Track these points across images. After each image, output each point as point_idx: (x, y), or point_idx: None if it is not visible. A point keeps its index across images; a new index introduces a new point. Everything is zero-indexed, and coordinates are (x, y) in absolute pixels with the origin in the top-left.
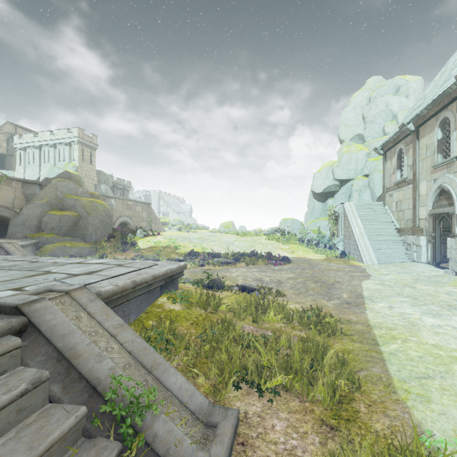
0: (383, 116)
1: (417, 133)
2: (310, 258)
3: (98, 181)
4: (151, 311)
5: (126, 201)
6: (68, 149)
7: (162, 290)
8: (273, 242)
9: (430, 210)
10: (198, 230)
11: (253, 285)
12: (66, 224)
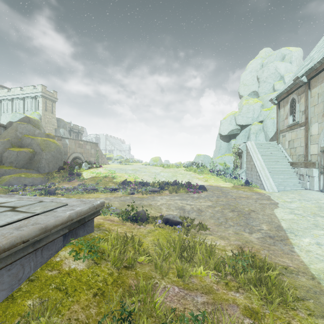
0: (273, 77)
1: (309, 84)
2: (221, 186)
3: (57, 126)
4: (39, 277)
5: (78, 141)
6: (34, 101)
7: (67, 238)
8: (191, 172)
9: (323, 147)
10: (134, 163)
11: (176, 216)
12: (23, 158)
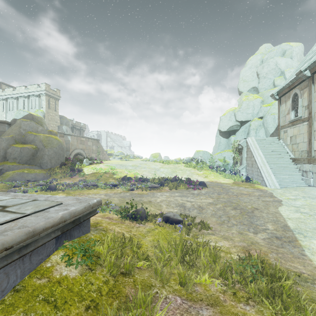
0: (273, 72)
1: (312, 79)
2: (221, 182)
3: (60, 123)
4: (26, 287)
5: (80, 137)
6: (38, 99)
7: (60, 240)
8: (190, 168)
9: None
10: (134, 159)
11: (177, 214)
12: (26, 155)
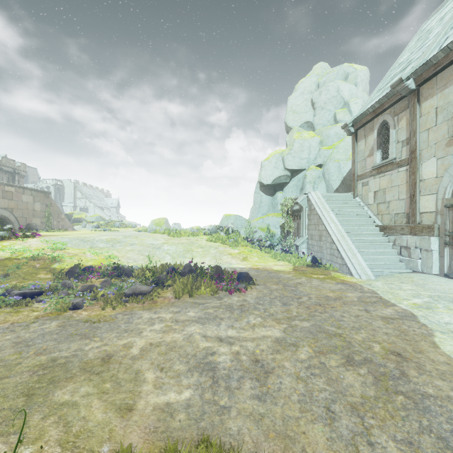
0: (334, 102)
1: (418, 94)
2: (274, 268)
3: None
4: None
5: (2, 185)
6: None
7: None
8: (217, 244)
9: (450, 198)
10: (122, 228)
11: None
12: None
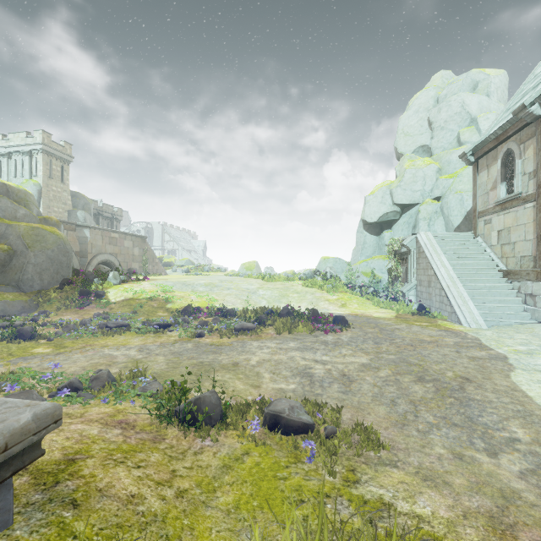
0: (457, 119)
1: None
2: (374, 315)
3: (73, 205)
4: None
5: (109, 232)
6: (28, 160)
7: None
8: (314, 290)
9: None
10: (211, 272)
11: (298, 406)
12: None
